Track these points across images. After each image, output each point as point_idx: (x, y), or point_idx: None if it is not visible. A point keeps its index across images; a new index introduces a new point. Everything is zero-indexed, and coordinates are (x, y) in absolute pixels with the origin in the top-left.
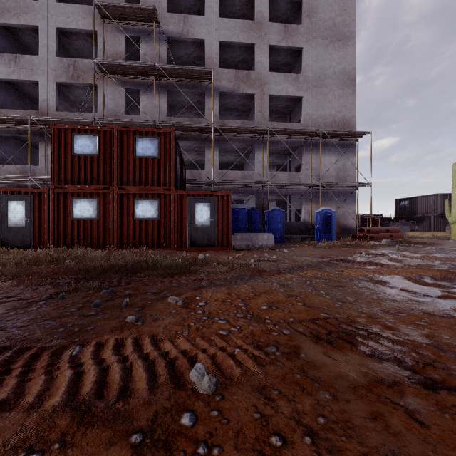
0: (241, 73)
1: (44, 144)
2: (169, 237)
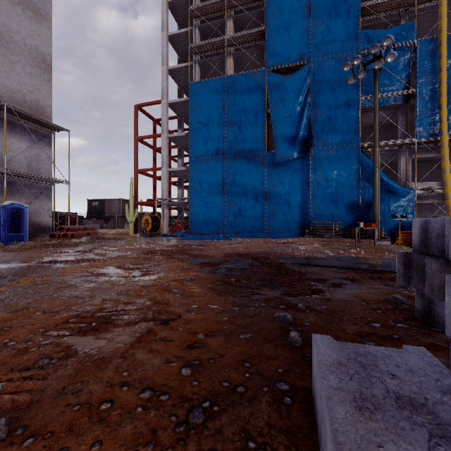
0: None
1: None
2: None
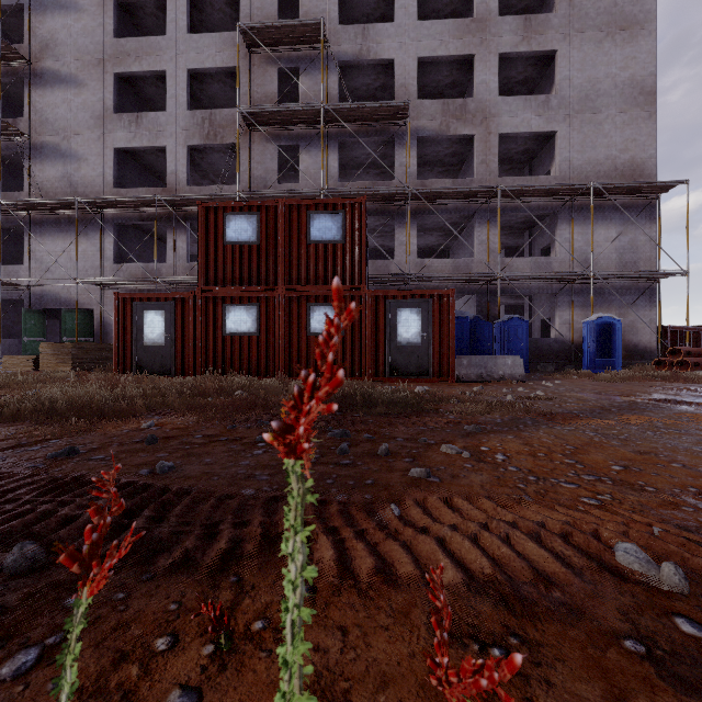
0: (452, 103)
1: (172, 233)
2: (359, 361)
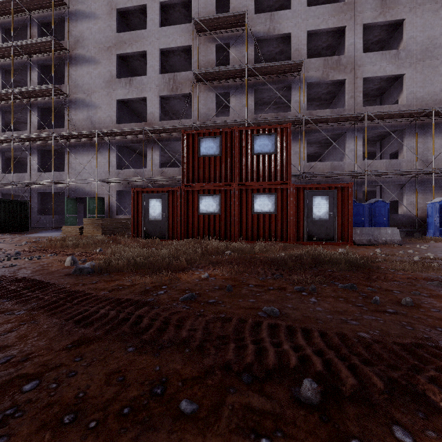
0: (330, 59)
1: (150, 150)
2: (286, 231)
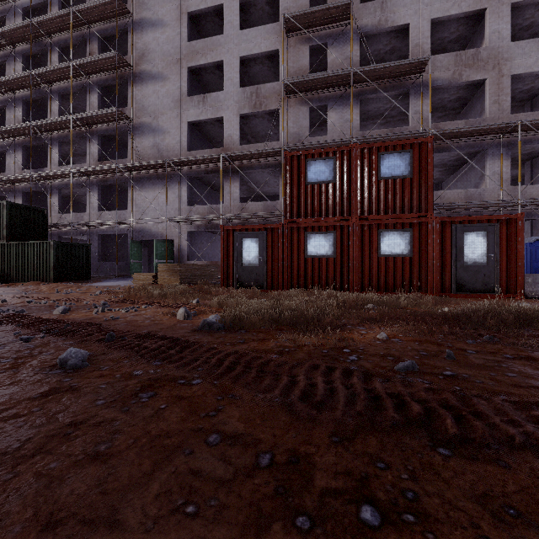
0: (464, 54)
1: (228, 181)
2: (426, 279)
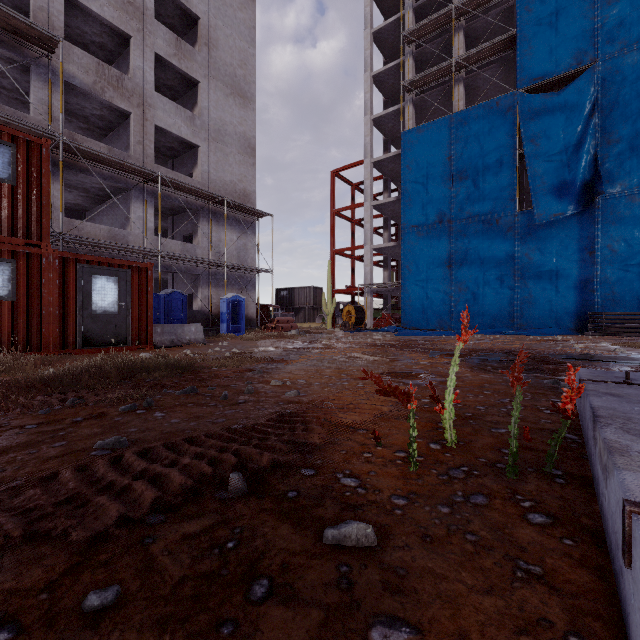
0: (108, 69)
1: None
2: (39, 332)
